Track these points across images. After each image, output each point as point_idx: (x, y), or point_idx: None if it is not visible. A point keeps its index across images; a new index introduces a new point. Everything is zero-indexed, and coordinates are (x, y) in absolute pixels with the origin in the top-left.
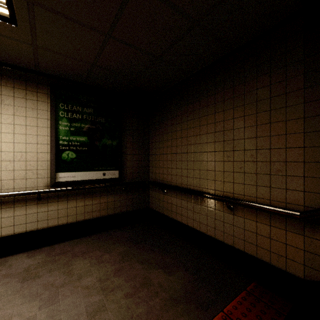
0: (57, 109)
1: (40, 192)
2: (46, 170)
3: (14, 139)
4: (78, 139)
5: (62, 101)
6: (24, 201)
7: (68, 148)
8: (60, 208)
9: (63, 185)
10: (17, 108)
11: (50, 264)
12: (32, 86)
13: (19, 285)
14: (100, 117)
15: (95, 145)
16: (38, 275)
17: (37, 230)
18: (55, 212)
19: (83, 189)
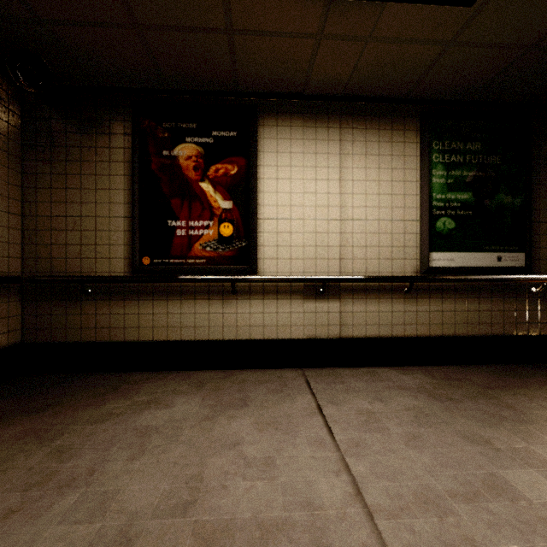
0: (429, 152)
1: (415, 280)
2: (415, 247)
3: (379, 203)
4: (458, 198)
5: (436, 138)
6: (389, 291)
7: (443, 213)
8: (432, 310)
9: (438, 273)
10: (381, 158)
11: (453, 389)
12: (398, 123)
13: (437, 403)
14: (492, 156)
15: (484, 207)
16: (453, 398)
17: (403, 337)
18: (425, 314)
19: (472, 280)
